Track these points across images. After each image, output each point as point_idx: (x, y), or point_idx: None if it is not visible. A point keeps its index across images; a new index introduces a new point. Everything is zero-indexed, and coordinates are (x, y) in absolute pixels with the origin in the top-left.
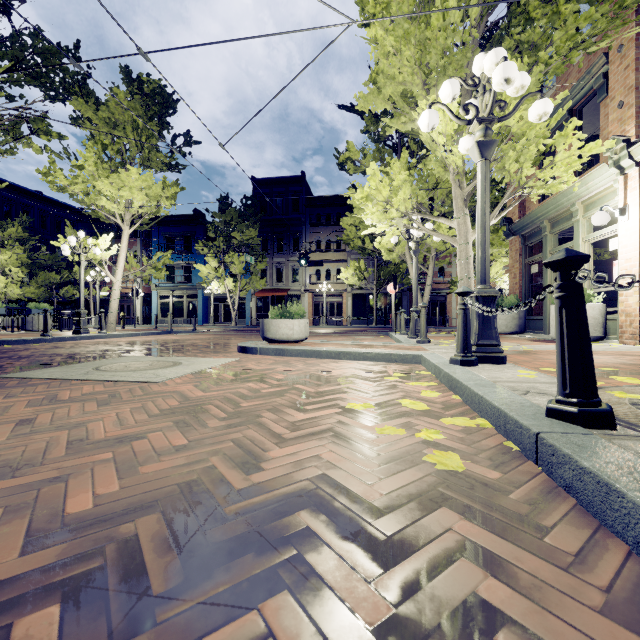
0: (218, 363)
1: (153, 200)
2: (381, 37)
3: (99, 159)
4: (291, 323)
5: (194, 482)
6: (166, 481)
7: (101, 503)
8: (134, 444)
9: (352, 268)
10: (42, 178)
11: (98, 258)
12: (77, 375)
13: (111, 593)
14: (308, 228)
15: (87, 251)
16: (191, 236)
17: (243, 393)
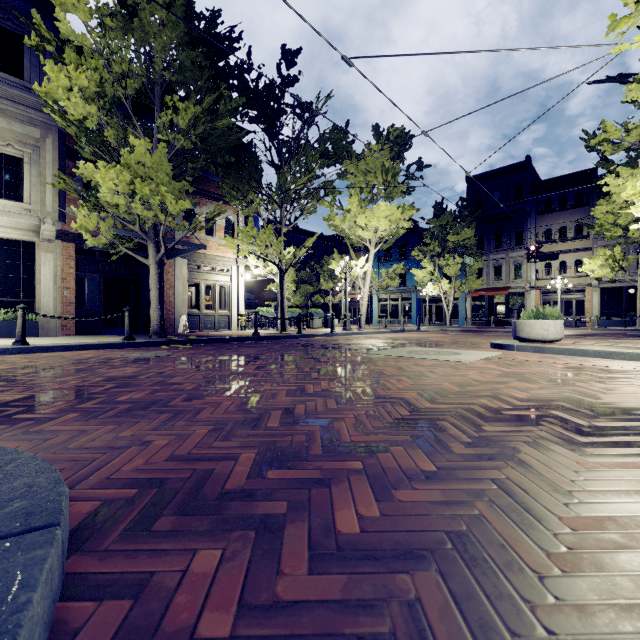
0: (490, 354)
1: (393, 224)
2: None
3: (358, 201)
4: (546, 324)
5: (566, 398)
6: (550, 396)
7: (528, 397)
8: (508, 384)
9: (601, 258)
10: (327, 223)
11: (356, 274)
12: (407, 355)
13: (572, 412)
14: (534, 217)
15: (350, 270)
16: (405, 244)
17: (541, 372)
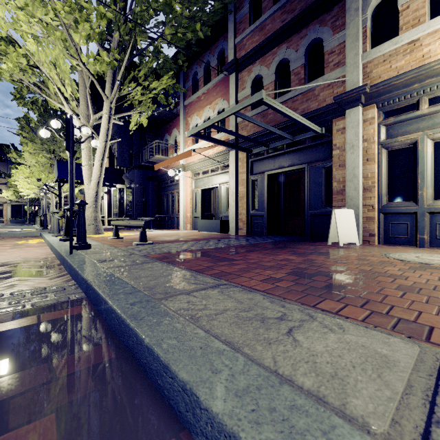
0: None
1: None
2: (26, 155)
3: None
4: None
5: None
6: None
7: None
8: None
9: (12, 191)
10: None
11: None
12: None
13: None
14: None
15: None
16: None
17: None
